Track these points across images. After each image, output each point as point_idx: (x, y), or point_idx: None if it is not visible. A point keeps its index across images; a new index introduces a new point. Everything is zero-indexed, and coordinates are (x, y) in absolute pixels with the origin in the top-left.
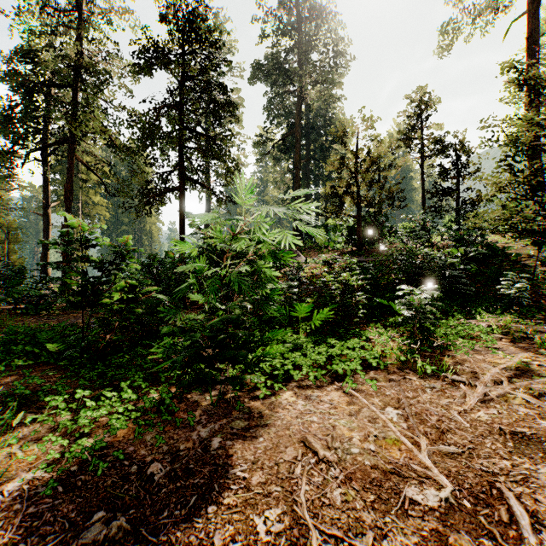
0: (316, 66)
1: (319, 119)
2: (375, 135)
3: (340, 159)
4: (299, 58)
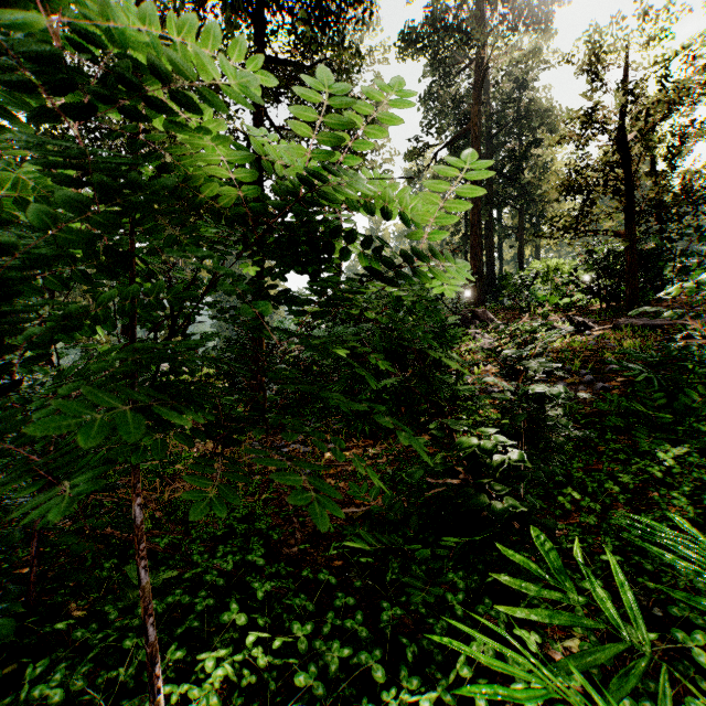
0: (512, 3)
1: (509, 108)
2: (672, 52)
3: (587, 116)
4: (479, 7)
